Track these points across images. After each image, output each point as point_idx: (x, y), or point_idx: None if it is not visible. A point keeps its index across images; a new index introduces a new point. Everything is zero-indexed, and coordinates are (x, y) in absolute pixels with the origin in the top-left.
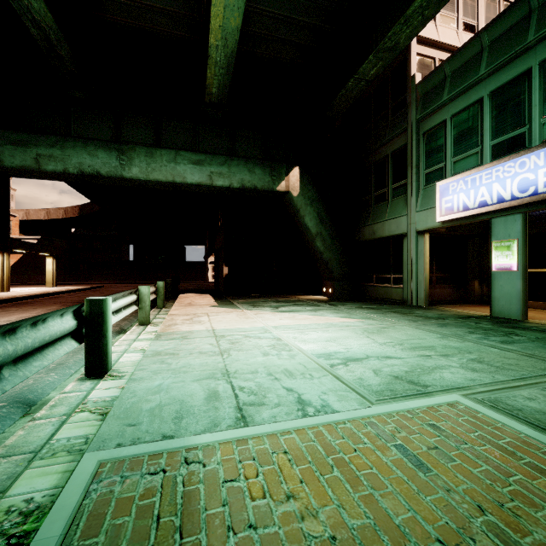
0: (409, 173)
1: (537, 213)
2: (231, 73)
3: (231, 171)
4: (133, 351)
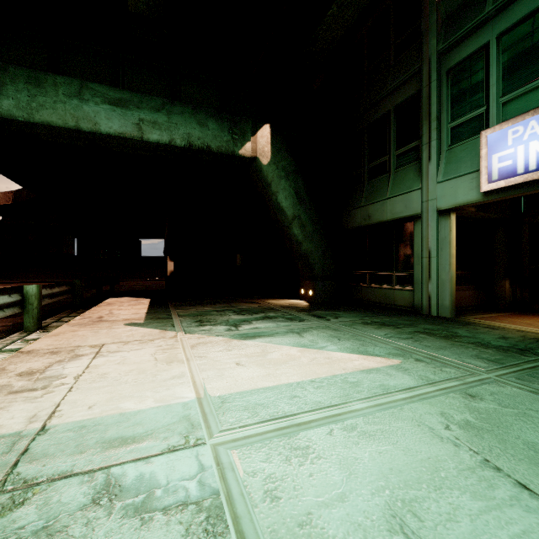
0: (426, 129)
1: None
2: None
3: (172, 120)
4: None
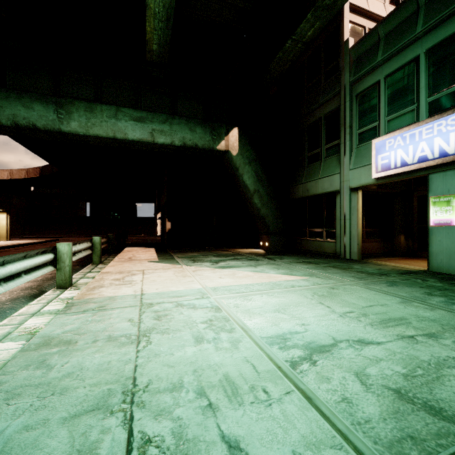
0: (343, 133)
1: None
2: (171, 28)
3: (173, 129)
4: (15, 336)
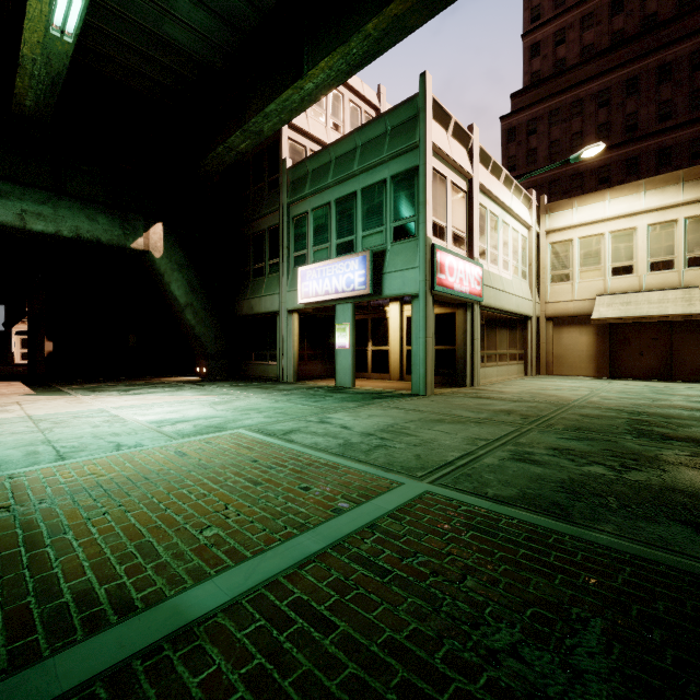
0: (282, 253)
1: (376, 302)
2: (58, 93)
3: (59, 213)
4: None
